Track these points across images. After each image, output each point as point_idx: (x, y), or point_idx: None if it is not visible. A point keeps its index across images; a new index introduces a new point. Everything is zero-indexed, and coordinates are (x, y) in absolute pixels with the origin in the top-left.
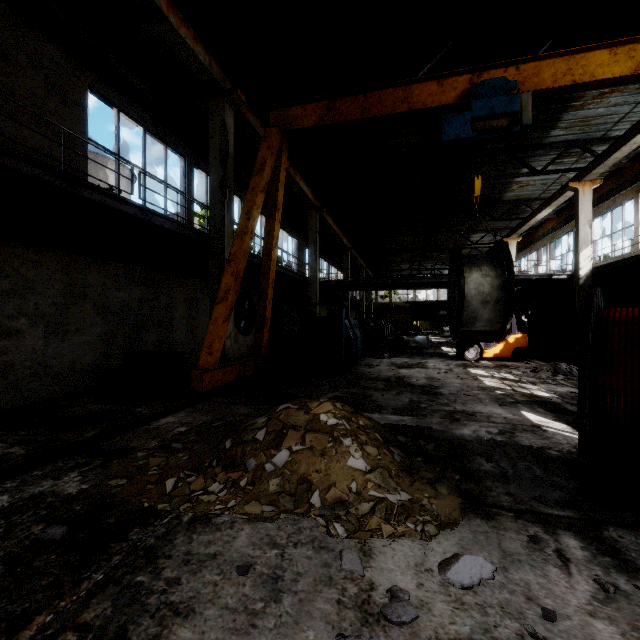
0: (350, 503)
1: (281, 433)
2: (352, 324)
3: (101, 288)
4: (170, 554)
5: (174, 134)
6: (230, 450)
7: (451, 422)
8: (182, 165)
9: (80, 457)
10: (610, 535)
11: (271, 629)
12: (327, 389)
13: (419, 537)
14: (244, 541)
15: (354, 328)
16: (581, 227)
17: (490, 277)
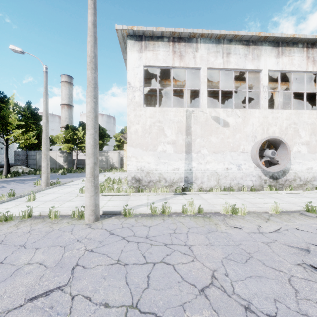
0: None
1: None
2: None
3: None
4: None
5: None
6: None
7: None
8: None
9: None
10: None
11: None
12: None
13: None
14: None
15: None
16: None
17: None
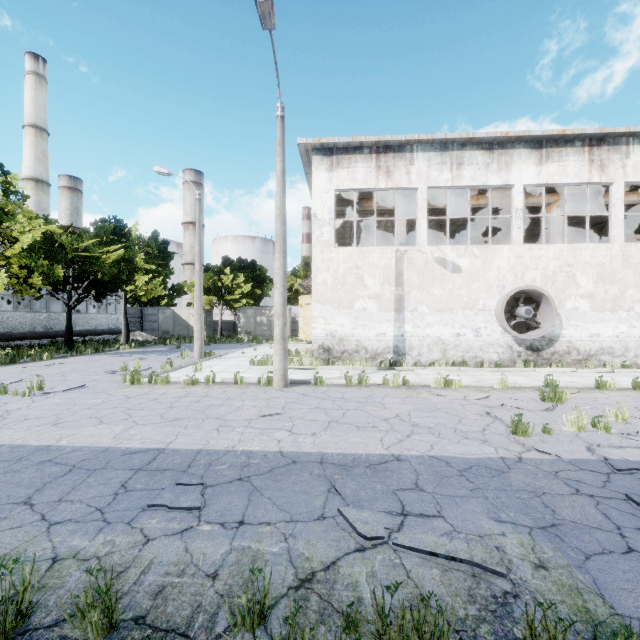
0: None
1: None
2: None
3: None
4: None
5: None
6: None
7: None
8: None
9: None
10: None
11: None
12: None
13: None
14: None
15: None
16: None
17: None
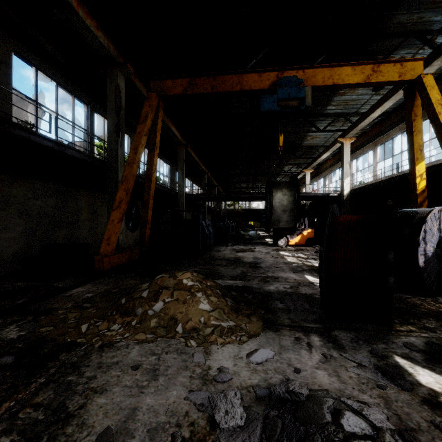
0: (200, 329)
1: (158, 292)
2: (207, 224)
3: (23, 198)
4: (88, 364)
5: (80, 88)
6: (125, 304)
7: (264, 283)
8: (86, 110)
9: (15, 316)
10: (335, 334)
11: (152, 393)
12: (189, 266)
13: (237, 343)
14: (135, 354)
15: (208, 226)
16: (344, 165)
17: (287, 196)
